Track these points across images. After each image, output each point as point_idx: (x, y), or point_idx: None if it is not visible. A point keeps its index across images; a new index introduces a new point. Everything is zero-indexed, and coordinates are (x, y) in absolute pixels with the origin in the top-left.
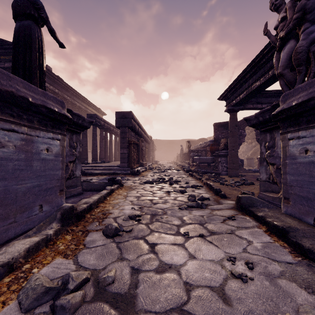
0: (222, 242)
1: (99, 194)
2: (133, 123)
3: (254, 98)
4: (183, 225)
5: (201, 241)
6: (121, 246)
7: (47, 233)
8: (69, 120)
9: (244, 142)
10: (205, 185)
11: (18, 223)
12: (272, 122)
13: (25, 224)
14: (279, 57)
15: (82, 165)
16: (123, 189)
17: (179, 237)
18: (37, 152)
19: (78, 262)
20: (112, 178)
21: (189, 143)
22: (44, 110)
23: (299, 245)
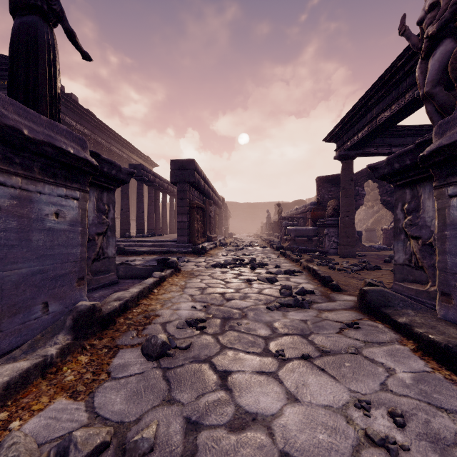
0: (342, 370)
1: (141, 285)
2: (197, 177)
3: (379, 138)
4: (275, 336)
5: (305, 367)
6: (170, 376)
7: (47, 353)
8: (94, 168)
9: (362, 206)
10: (306, 270)
11: (6, 333)
12: (416, 170)
13: (18, 335)
14: (426, 68)
15: (122, 239)
16: (180, 276)
17: (269, 359)
18: (39, 218)
19: (94, 406)
20: (164, 259)
21: (279, 207)
22: (50, 150)
23: None
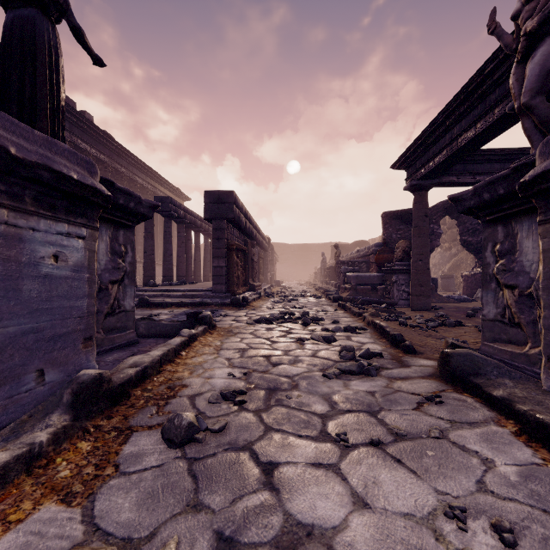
0: (425, 461)
1: (165, 346)
2: (236, 212)
3: (460, 165)
4: (334, 414)
5: (376, 457)
6: (198, 470)
7: (35, 440)
8: (104, 199)
9: (437, 248)
10: (371, 326)
11: None
12: (512, 202)
13: (3, 412)
14: (523, 73)
15: (145, 288)
16: (214, 334)
17: (328, 446)
18: (32, 261)
19: (94, 514)
20: (195, 313)
21: (337, 249)
22: (46, 174)
23: None
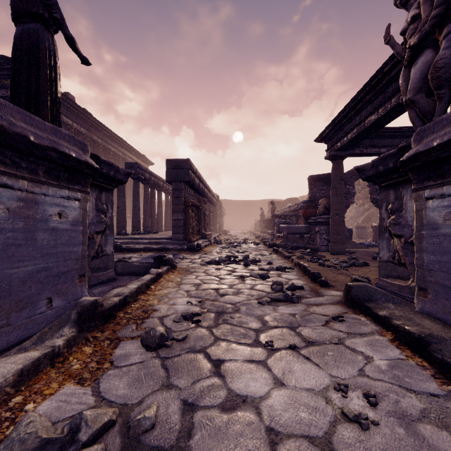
0: (326, 358)
1: (139, 281)
2: (192, 176)
3: (368, 139)
4: (265, 329)
5: (292, 356)
6: (168, 365)
7: (55, 344)
8: (94, 170)
9: (353, 204)
10: (297, 266)
11: (14, 327)
12: (399, 173)
13: (25, 328)
14: (409, 76)
15: (118, 236)
16: (175, 272)
17: (259, 349)
18: (44, 218)
19: (100, 391)
20: (160, 256)
21: (272, 205)
22: (54, 154)
23: (448, 366)
